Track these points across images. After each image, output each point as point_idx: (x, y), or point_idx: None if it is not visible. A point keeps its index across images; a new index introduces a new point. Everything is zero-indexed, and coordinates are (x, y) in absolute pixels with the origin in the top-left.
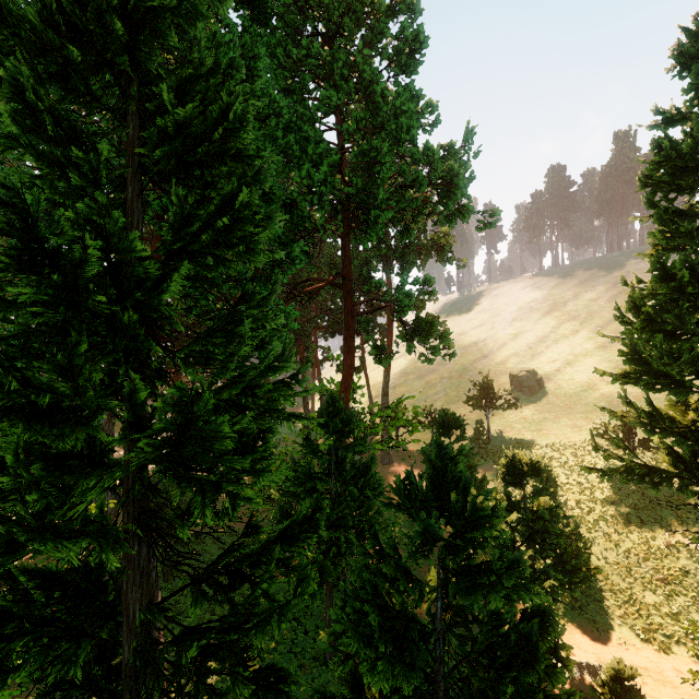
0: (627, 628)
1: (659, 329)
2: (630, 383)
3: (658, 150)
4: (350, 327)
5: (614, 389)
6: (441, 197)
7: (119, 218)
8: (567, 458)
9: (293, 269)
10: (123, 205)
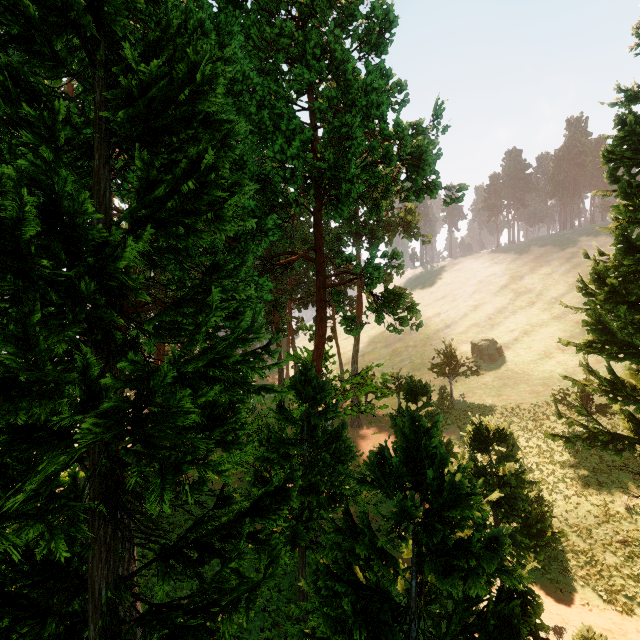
0: (589, 589)
1: (622, 300)
2: (594, 353)
3: (621, 125)
4: (321, 298)
5: (569, 357)
6: (410, 172)
7: (69, 177)
8: (526, 422)
9: (266, 241)
10: (90, 173)
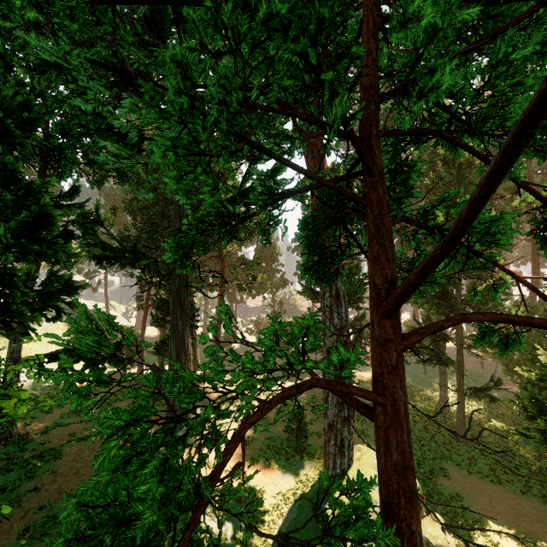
0: None
1: None
2: None
3: None
4: (535, 261)
5: None
6: None
7: None
8: None
9: None
10: None
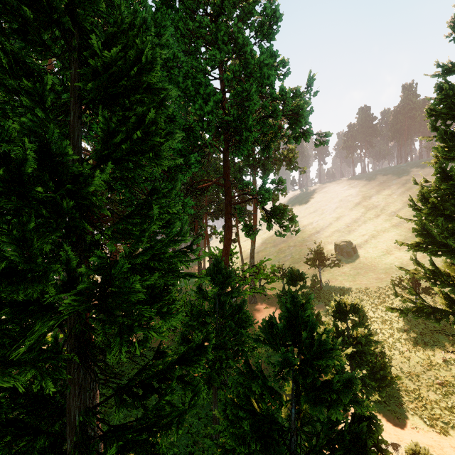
0: (417, 417)
1: (440, 213)
2: (420, 251)
3: (439, 91)
4: (228, 212)
5: (404, 253)
6: (291, 123)
7: (55, 129)
8: (373, 299)
9: (189, 172)
10: (68, 125)
